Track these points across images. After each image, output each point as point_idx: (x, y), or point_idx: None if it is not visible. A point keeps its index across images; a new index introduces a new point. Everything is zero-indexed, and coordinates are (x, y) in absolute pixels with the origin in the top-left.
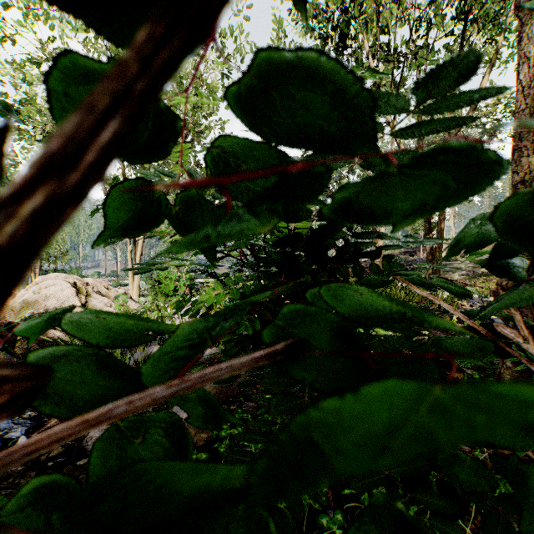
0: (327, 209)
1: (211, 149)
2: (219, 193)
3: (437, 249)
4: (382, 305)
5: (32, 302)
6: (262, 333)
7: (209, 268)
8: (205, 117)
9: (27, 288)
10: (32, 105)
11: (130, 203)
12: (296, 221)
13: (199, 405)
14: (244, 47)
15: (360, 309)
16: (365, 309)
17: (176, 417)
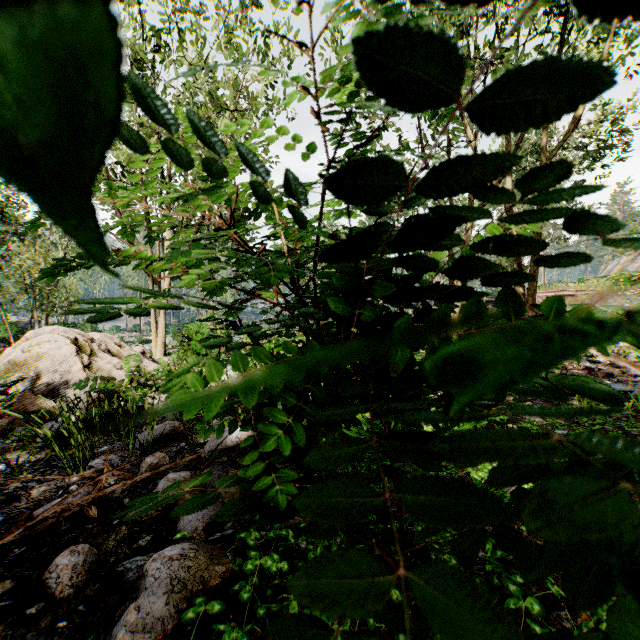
0: None
1: None
2: None
3: (530, 298)
4: None
5: (20, 363)
6: None
7: (231, 315)
8: (245, 137)
9: (16, 345)
10: None
11: None
12: (369, 201)
13: None
14: (293, 51)
15: None
16: None
17: None
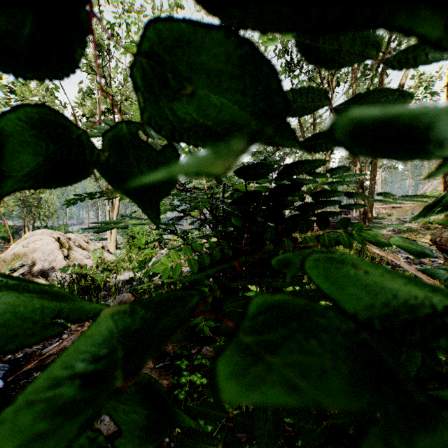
0: (341, 125)
1: (144, 65)
2: (162, 137)
3: (369, 209)
4: (405, 295)
5: (21, 254)
6: (214, 363)
7: (170, 226)
8: None
9: (18, 242)
10: (25, 87)
11: (48, 147)
12: (255, 178)
13: (140, 401)
14: None
15: (372, 301)
16: (381, 301)
17: (100, 435)
